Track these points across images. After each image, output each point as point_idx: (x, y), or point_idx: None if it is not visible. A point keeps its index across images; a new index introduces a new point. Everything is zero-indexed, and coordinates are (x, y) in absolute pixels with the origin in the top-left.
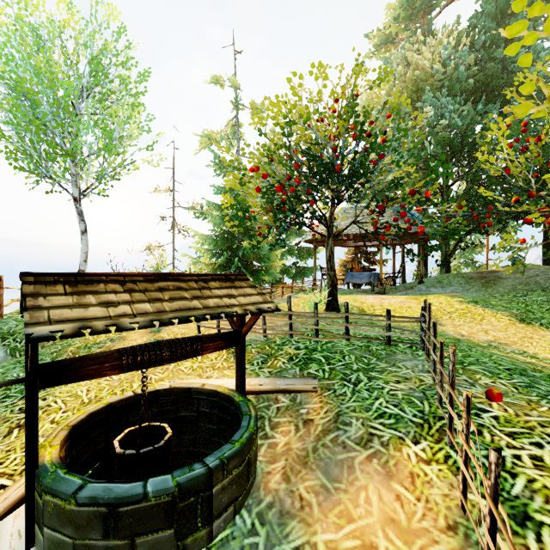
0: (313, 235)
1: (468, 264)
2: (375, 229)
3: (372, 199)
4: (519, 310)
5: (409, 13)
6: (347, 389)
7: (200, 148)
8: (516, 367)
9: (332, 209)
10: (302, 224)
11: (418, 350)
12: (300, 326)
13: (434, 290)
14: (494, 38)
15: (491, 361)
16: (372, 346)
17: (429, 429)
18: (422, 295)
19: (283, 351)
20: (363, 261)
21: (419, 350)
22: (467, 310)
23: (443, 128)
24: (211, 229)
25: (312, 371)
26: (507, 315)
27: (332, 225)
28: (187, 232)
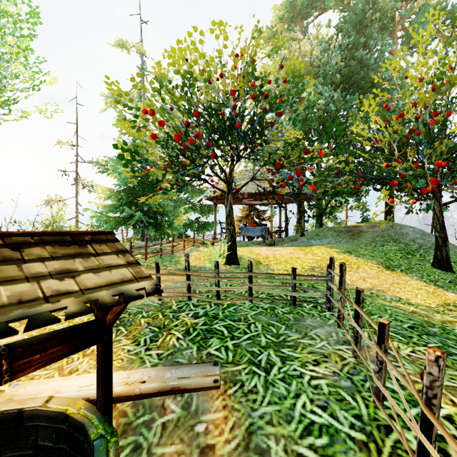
0: (213, 191)
1: (332, 220)
2: (272, 186)
3: (269, 158)
4: (382, 258)
5: (291, 15)
6: (258, 381)
7: (105, 106)
8: (414, 322)
9: (231, 166)
10: (203, 180)
11: (324, 310)
12: (199, 288)
13: (314, 242)
14: (355, 43)
15: (392, 317)
16: (277, 308)
17: (378, 453)
18: (306, 246)
19: (178, 321)
20: (255, 217)
21: (325, 310)
22: (345, 260)
23: (320, 107)
24: (114, 184)
25: (212, 351)
26: (375, 263)
27: (231, 182)
28: (92, 187)
